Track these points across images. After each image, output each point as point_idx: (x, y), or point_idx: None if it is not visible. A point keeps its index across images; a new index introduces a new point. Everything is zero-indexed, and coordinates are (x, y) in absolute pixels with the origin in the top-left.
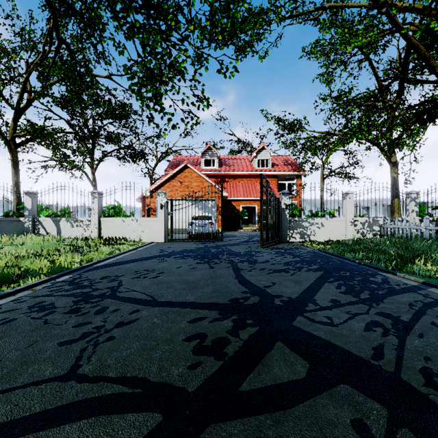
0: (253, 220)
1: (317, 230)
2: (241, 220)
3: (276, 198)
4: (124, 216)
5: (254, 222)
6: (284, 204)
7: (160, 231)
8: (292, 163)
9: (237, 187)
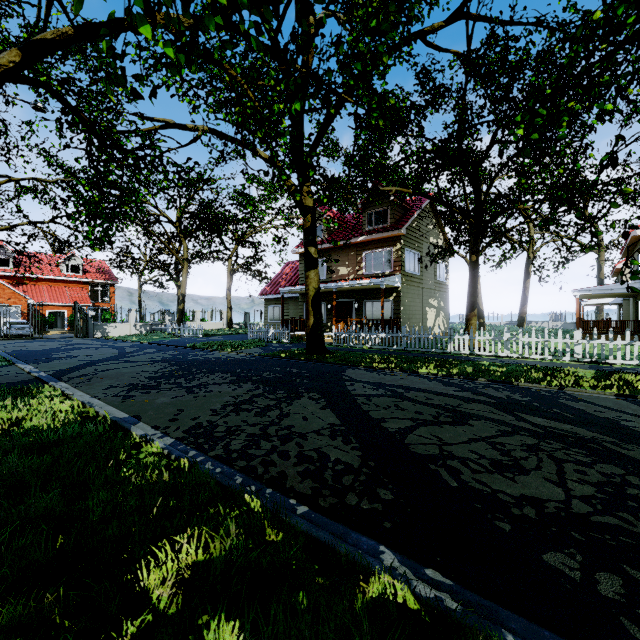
0: (59, 324)
1: (113, 330)
2: (48, 324)
3: (85, 312)
4: None
5: (61, 326)
6: (91, 315)
7: None
8: (106, 271)
9: (42, 292)
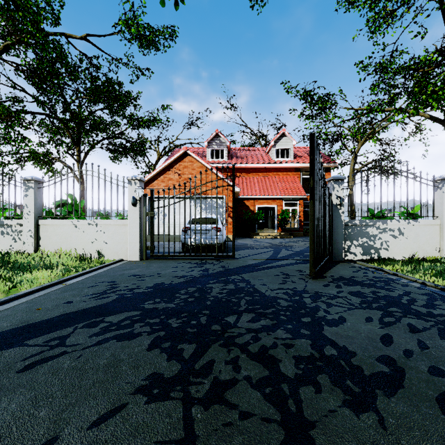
0: (269, 224)
1: (392, 240)
2: (256, 224)
3: (327, 186)
4: (82, 218)
5: (270, 226)
6: (336, 197)
7: (133, 242)
8: None
9: (252, 183)
